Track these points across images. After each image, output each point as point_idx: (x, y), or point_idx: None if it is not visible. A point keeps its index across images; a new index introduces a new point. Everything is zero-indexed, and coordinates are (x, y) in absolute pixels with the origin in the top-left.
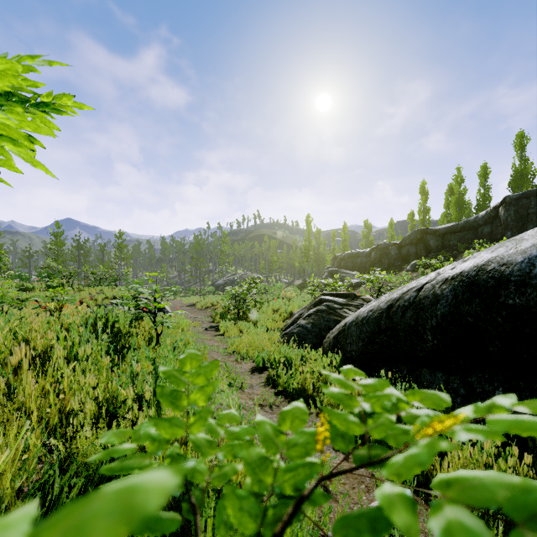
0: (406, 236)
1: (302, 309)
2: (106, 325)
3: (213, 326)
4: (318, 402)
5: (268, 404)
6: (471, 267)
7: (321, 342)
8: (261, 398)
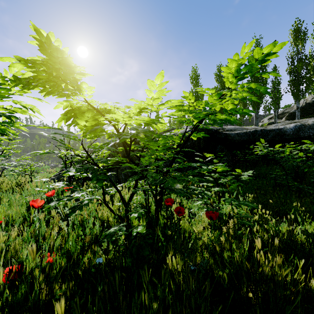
0: None
1: None
2: None
3: None
4: None
5: None
6: None
7: None
8: None
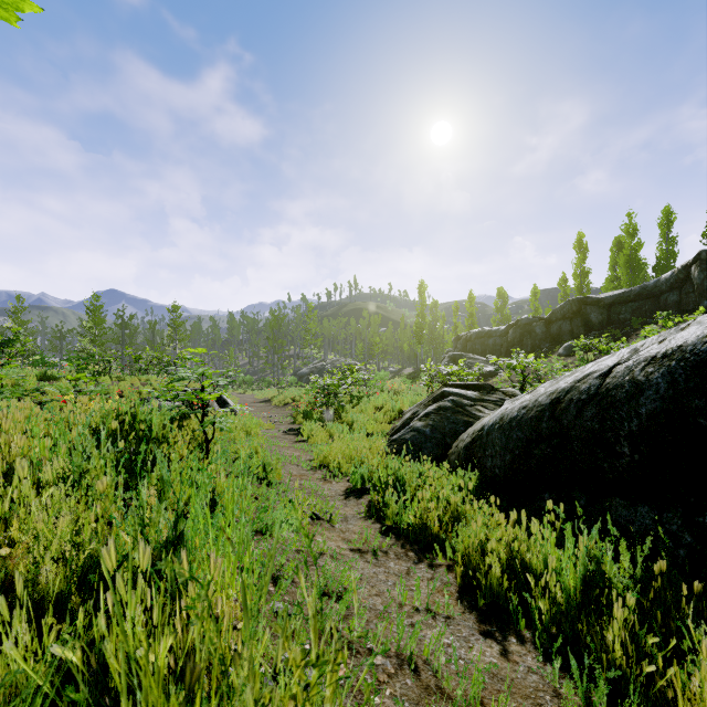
0: (557, 307)
1: (416, 406)
2: (132, 425)
3: (293, 429)
4: (448, 548)
5: (371, 548)
6: (699, 337)
7: (445, 453)
8: (360, 538)
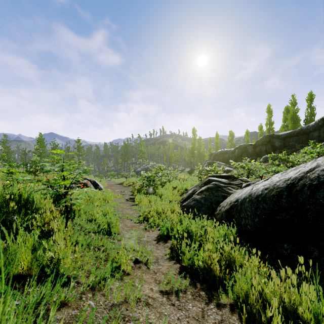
0: (259, 139)
1: (194, 186)
2: (18, 201)
3: (132, 198)
4: (229, 290)
5: (175, 290)
6: None
7: (213, 213)
8: (166, 279)
